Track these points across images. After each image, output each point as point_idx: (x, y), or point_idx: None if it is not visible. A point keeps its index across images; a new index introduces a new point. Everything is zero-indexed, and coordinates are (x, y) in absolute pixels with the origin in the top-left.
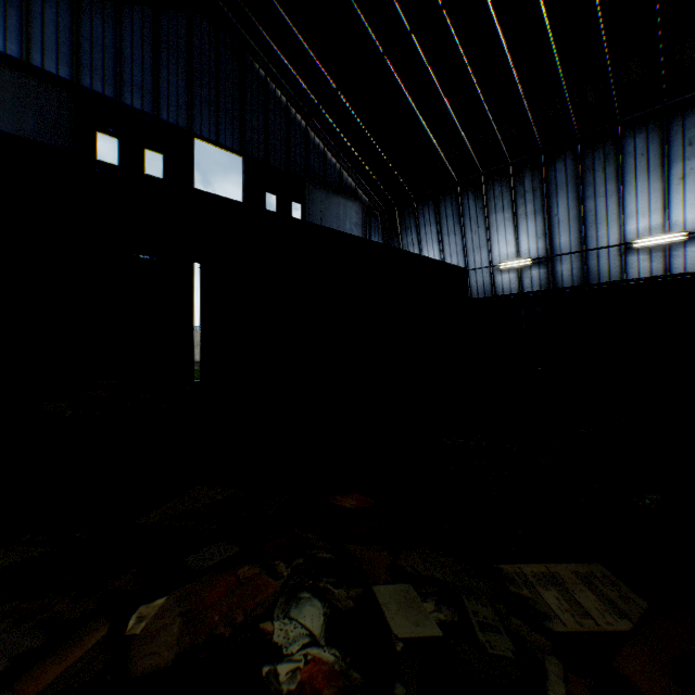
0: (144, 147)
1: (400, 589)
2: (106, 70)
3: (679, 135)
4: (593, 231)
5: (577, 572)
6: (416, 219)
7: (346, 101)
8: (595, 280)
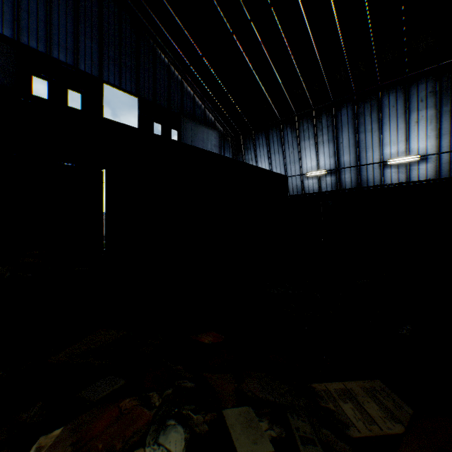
0: (68, 88)
1: (243, 407)
2: (40, 32)
3: (415, 95)
4: (364, 153)
5: (364, 387)
6: (254, 143)
7: (208, 64)
8: (365, 184)
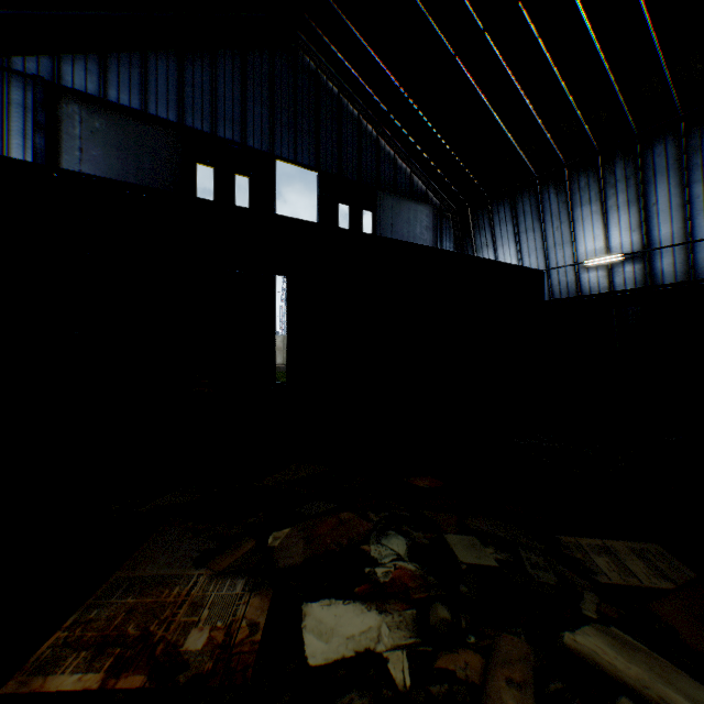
0: (234, 172)
1: (466, 545)
2: (204, 108)
3: None
4: (701, 220)
5: (632, 550)
6: (490, 219)
7: (417, 107)
8: None
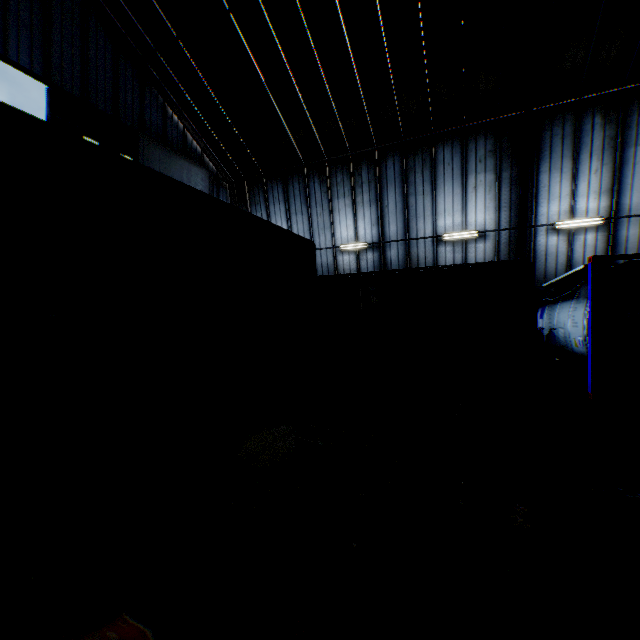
0: None
1: None
2: None
3: (474, 152)
4: (415, 224)
5: None
6: (265, 196)
7: (189, 55)
8: (416, 265)
